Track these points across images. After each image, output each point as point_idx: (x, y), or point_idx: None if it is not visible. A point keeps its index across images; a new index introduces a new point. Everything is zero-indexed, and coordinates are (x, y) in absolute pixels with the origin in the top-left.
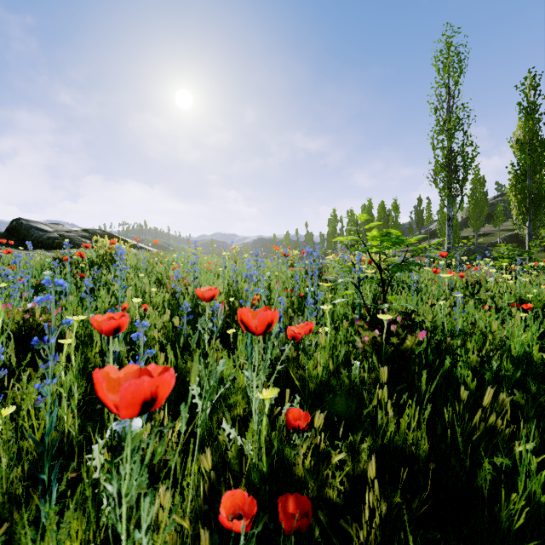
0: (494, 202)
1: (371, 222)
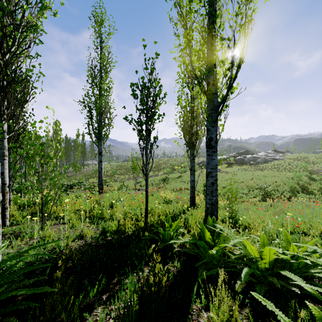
0: None
1: None
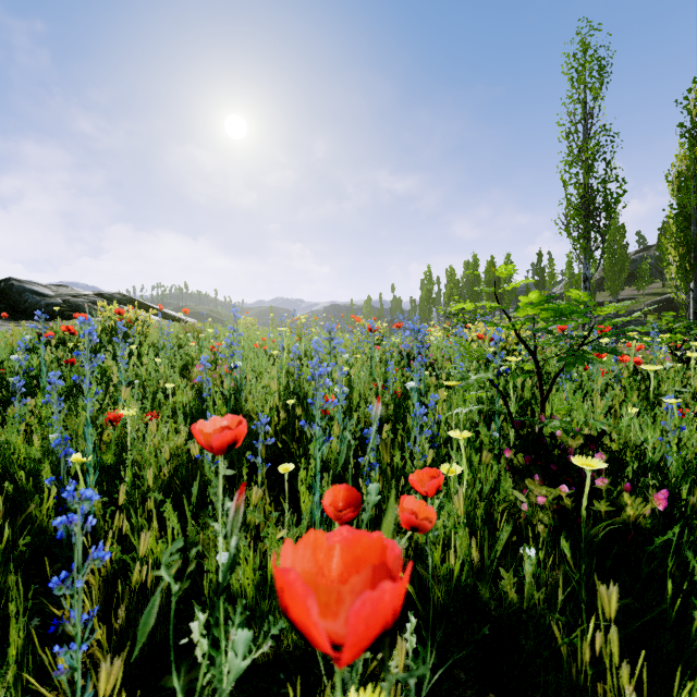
0: (636, 258)
1: (477, 284)
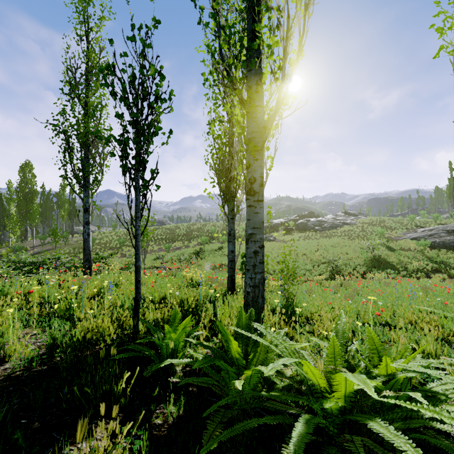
0: None
1: None
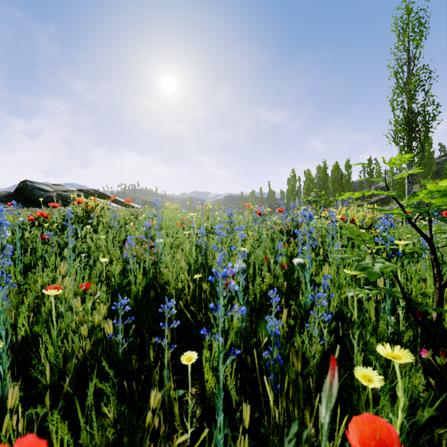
0: (439, 161)
1: (326, 181)
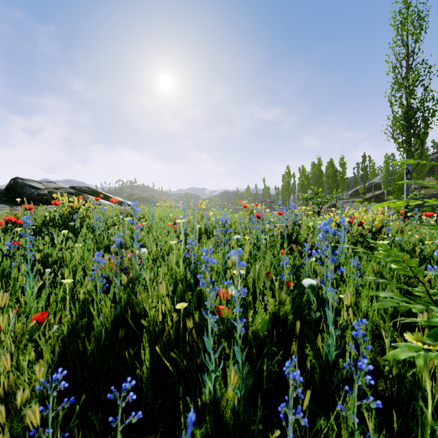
0: (433, 157)
1: (321, 177)
